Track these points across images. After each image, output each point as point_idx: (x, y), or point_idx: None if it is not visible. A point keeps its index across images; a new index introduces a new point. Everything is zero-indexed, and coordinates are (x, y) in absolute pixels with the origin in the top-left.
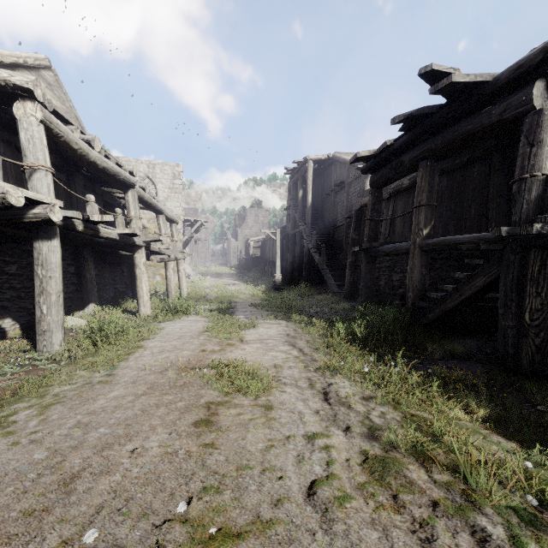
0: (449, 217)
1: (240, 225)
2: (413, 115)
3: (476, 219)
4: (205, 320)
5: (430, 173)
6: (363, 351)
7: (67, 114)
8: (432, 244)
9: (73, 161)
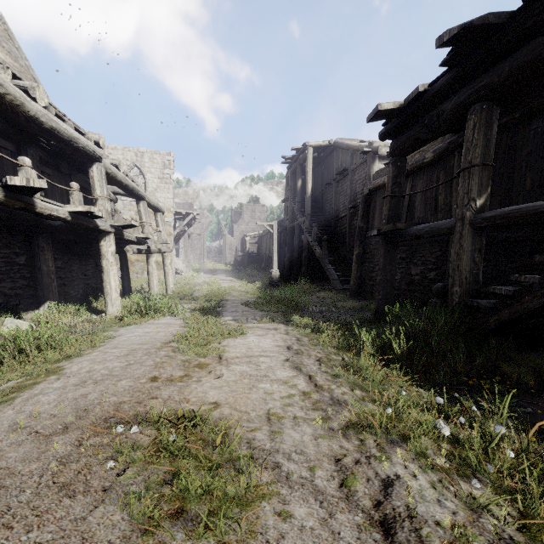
0: (492, 193)
1: (236, 221)
2: (473, 24)
3: (534, 191)
4: (181, 324)
5: (486, 120)
6: (410, 378)
7: (21, 74)
8: (495, 217)
9: (22, 126)
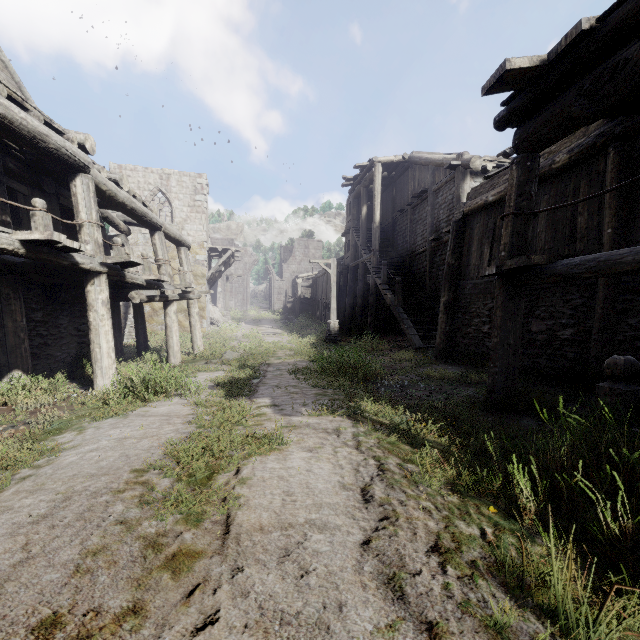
0: None
1: (286, 260)
2: None
3: None
4: (188, 415)
5: None
6: None
7: None
8: None
9: None
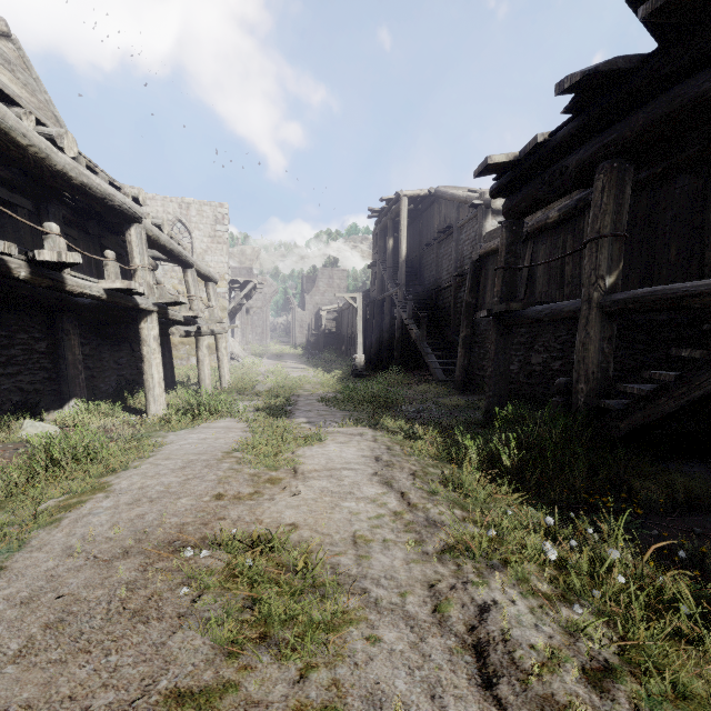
0: (630, 264)
1: (308, 290)
2: (598, 70)
3: (680, 264)
4: (243, 427)
5: (618, 181)
6: (520, 496)
7: (39, 111)
8: (626, 300)
9: (43, 179)
